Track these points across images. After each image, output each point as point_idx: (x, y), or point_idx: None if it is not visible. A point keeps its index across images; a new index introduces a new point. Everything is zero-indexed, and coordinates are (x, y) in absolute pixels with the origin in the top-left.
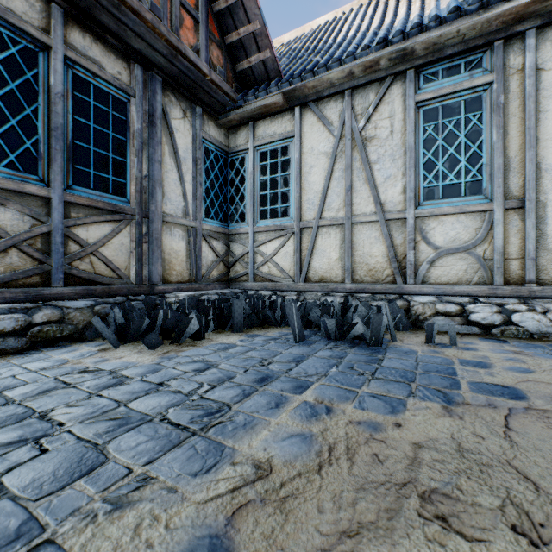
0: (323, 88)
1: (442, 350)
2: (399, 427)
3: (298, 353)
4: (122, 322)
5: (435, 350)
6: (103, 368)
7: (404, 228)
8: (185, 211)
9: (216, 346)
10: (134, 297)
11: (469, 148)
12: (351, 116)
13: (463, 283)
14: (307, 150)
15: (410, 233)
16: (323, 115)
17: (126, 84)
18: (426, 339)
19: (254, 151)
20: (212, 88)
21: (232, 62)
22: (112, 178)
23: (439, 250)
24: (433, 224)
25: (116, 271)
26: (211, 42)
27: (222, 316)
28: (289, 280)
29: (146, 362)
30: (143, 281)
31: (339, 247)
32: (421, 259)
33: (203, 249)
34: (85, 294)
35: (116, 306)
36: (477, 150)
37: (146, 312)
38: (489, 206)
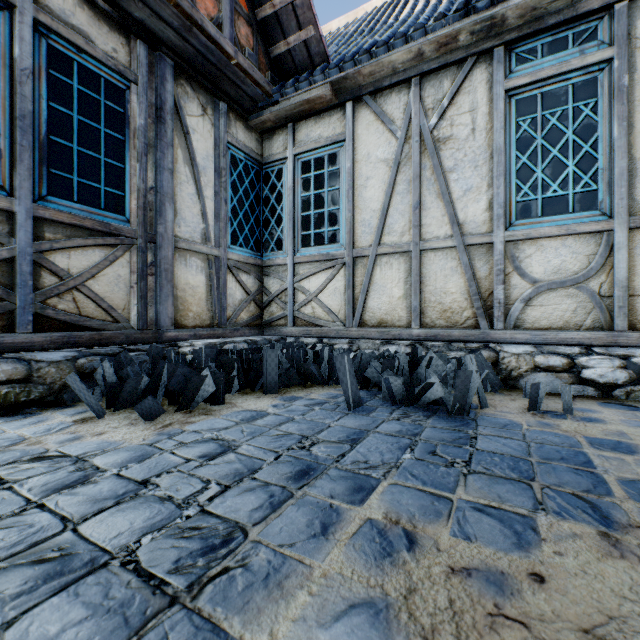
0: (383, 75)
1: (555, 422)
2: (543, 584)
3: (354, 426)
4: (113, 380)
5: (545, 422)
6: (69, 453)
7: (489, 256)
8: (204, 236)
9: (238, 414)
10: (135, 346)
11: (579, 148)
12: (419, 110)
13: (571, 328)
14: (362, 157)
15: (499, 262)
16: (383, 111)
17: (124, 65)
18: (529, 405)
19: (294, 160)
20: (239, 76)
21: (265, 44)
22: (105, 188)
23: (538, 284)
24: (529, 250)
25: (110, 312)
26: (238, 16)
27: (250, 371)
28: (338, 324)
29: (134, 442)
30: (148, 325)
31: (403, 281)
32: (513, 296)
33: (229, 285)
34: (65, 343)
35: (106, 359)
36: (590, 150)
37: (150, 366)
38: (607, 225)
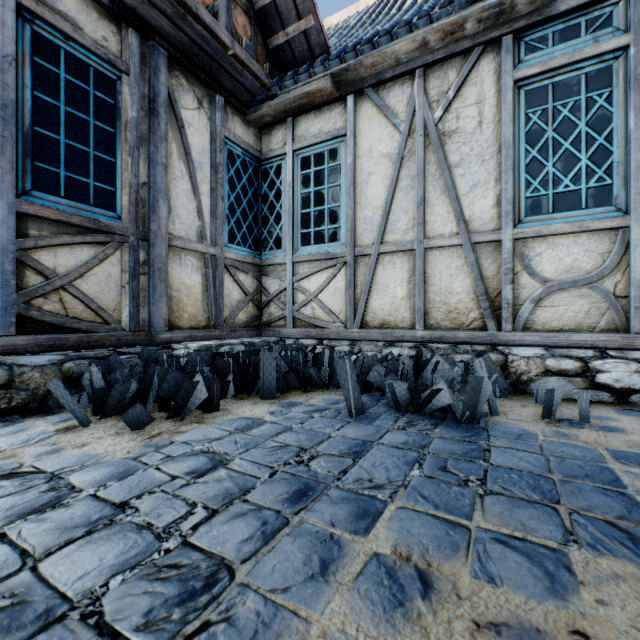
0: (386, 67)
1: (572, 432)
2: None
3: (356, 436)
4: (101, 385)
5: (562, 432)
6: (44, 468)
7: (497, 255)
8: (200, 233)
9: (233, 423)
10: (127, 348)
11: (593, 141)
12: (423, 103)
13: (584, 329)
14: (363, 152)
15: (507, 260)
16: (386, 104)
17: (115, 54)
18: (543, 412)
19: (294, 156)
20: (236, 68)
21: (264, 35)
22: (94, 183)
23: (548, 284)
24: (539, 248)
25: (100, 313)
26: (235, 5)
27: (247, 375)
28: (339, 326)
29: (117, 455)
30: (141, 327)
31: (407, 280)
32: (522, 296)
33: (226, 285)
34: (51, 345)
35: (94, 363)
36: (604, 143)
37: (143, 370)
38: (623, 221)
